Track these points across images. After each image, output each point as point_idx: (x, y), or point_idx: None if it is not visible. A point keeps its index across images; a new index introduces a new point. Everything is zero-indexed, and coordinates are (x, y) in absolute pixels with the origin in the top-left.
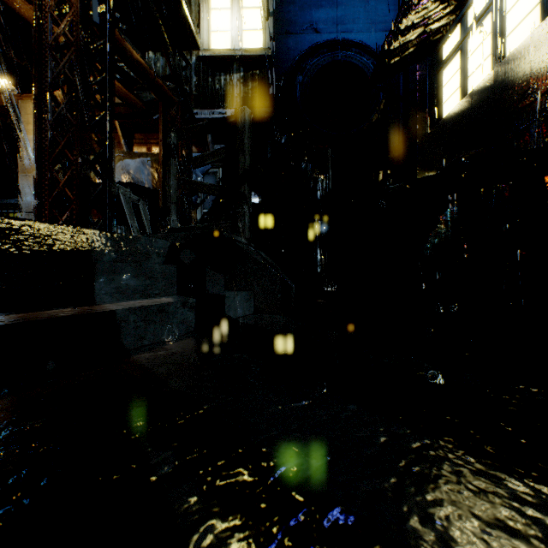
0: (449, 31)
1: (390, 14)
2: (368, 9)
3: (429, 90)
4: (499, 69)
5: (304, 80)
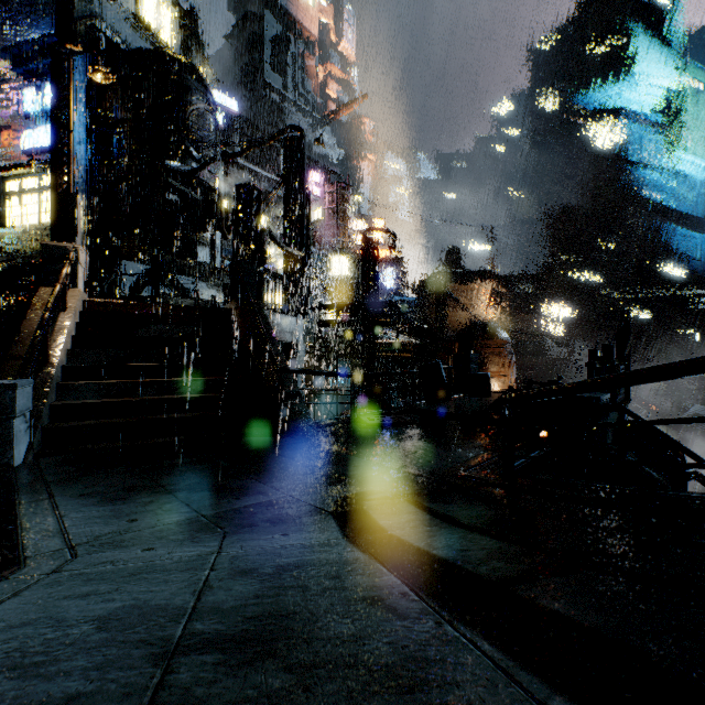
0: (12, 178)
1: None
2: None
3: None
4: (39, 227)
5: None
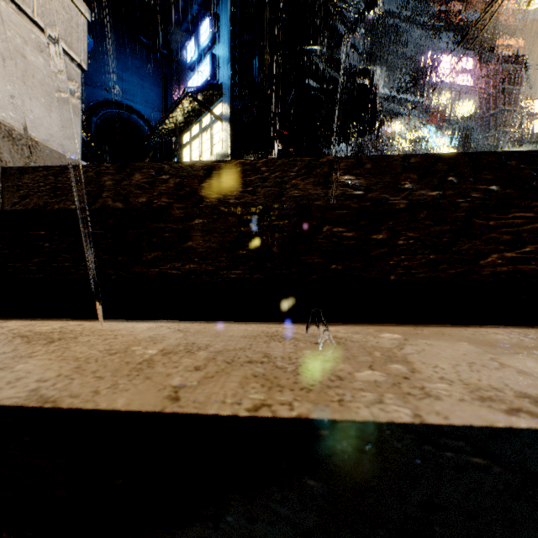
0: (186, 131)
1: (157, 101)
2: (144, 92)
3: (178, 155)
4: None
5: (98, 122)
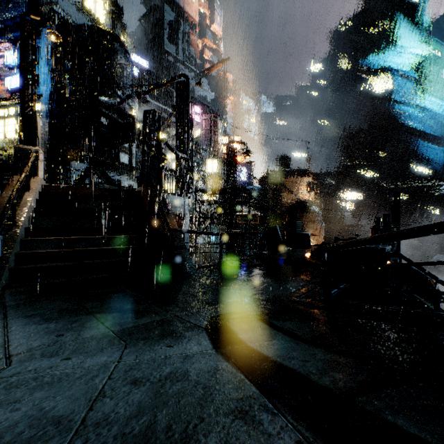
0: None
1: None
2: None
3: None
4: (17, 139)
5: None
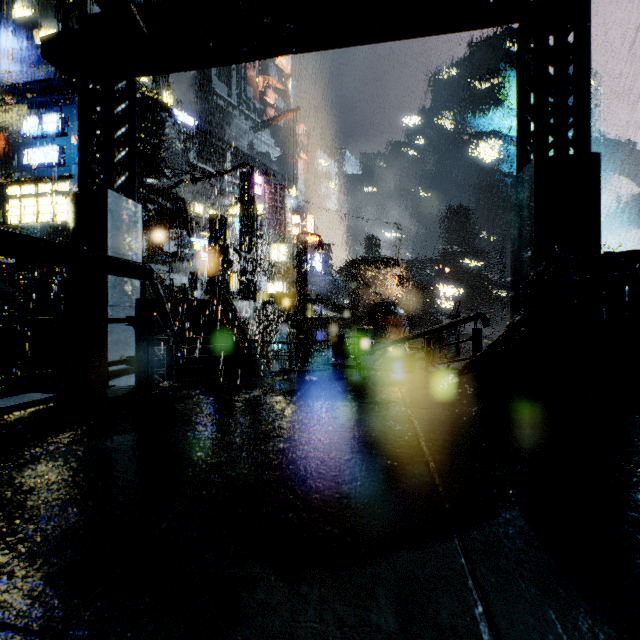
0: (12, 185)
1: None
2: None
3: None
4: (38, 225)
5: None
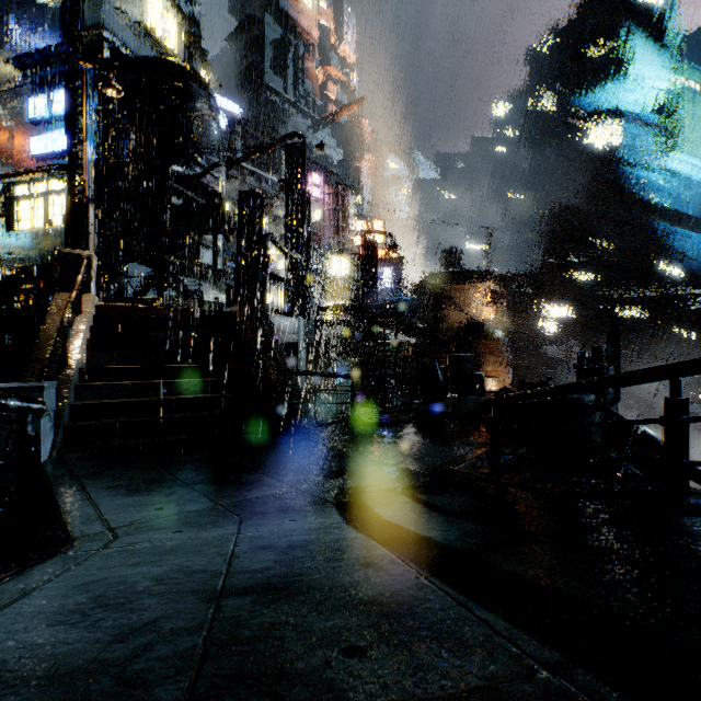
0: (21, 183)
1: None
2: None
3: (6, 206)
4: (47, 230)
5: None
